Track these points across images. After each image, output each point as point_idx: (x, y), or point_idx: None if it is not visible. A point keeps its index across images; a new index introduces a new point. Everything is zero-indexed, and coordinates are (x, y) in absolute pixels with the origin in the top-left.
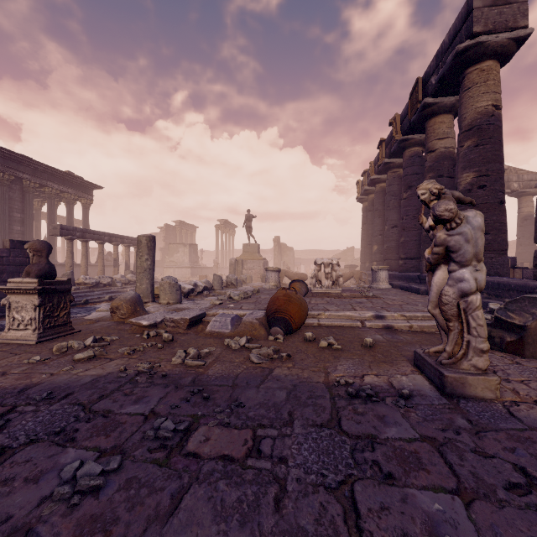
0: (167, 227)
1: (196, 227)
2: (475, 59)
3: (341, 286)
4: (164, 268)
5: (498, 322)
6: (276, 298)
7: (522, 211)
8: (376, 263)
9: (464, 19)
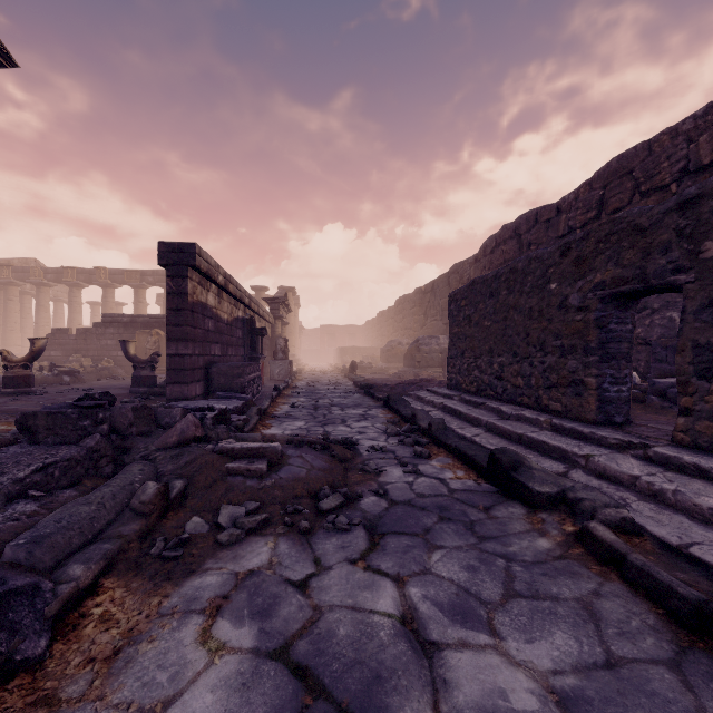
0: None
1: None
2: None
3: None
4: None
5: None
6: None
7: None
8: None
9: None
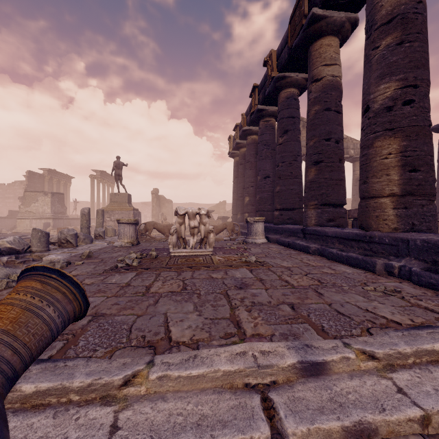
0: (31, 175)
1: (72, 177)
2: None
3: (213, 245)
4: (17, 219)
5: None
6: None
7: (356, 173)
8: (248, 214)
9: None
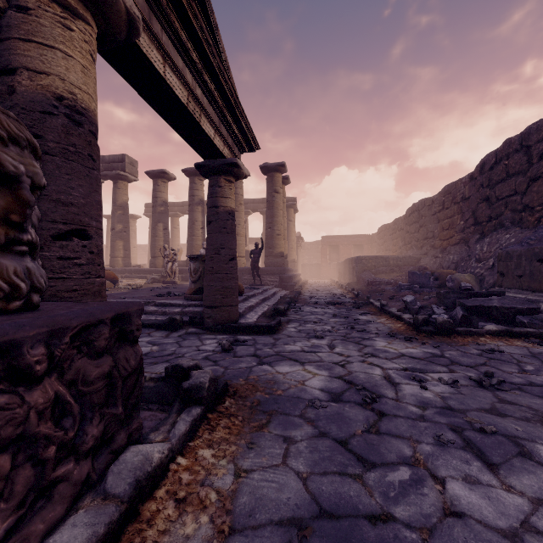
0: None
1: None
2: (123, 179)
3: None
4: None
5: (163, 276)
6: (109, 273)
7: None
8: None
9: (120, 161)
